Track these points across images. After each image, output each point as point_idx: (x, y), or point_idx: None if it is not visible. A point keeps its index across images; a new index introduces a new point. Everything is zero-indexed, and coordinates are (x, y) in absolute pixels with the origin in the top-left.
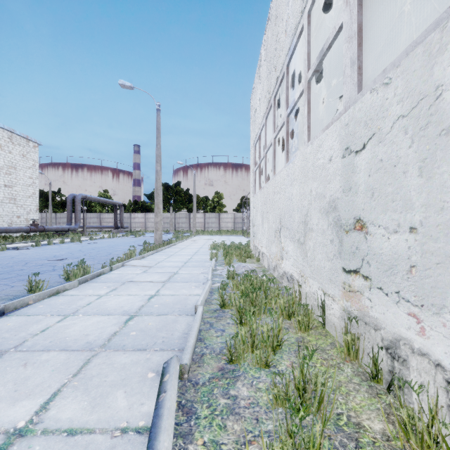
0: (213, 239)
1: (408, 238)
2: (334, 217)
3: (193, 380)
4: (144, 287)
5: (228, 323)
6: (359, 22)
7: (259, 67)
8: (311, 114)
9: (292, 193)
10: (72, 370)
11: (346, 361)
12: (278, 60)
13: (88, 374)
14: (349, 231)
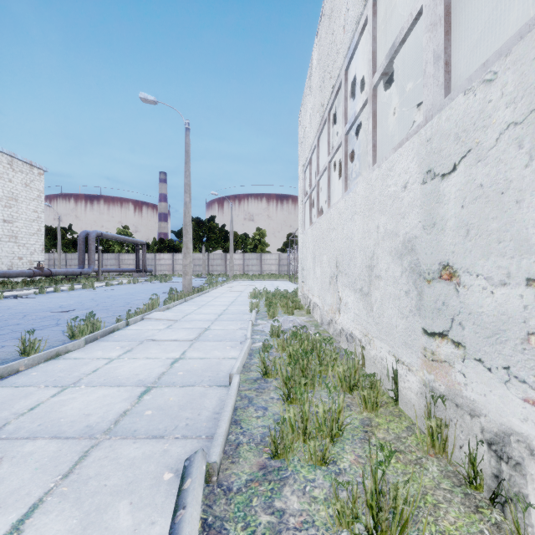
0: (254, 285)
1: (523, 294)
2: (410, 262)
3: (224, 485)
4: (167, 347)
5: (272, 397)
6: (446, 2)
7: (309, 76)
8: (377, 129)
9: (353, 230)
10: (62, 468)
11: (429, 455)
12: (333, 65)
13: (84, 474)
14: (433, 281)
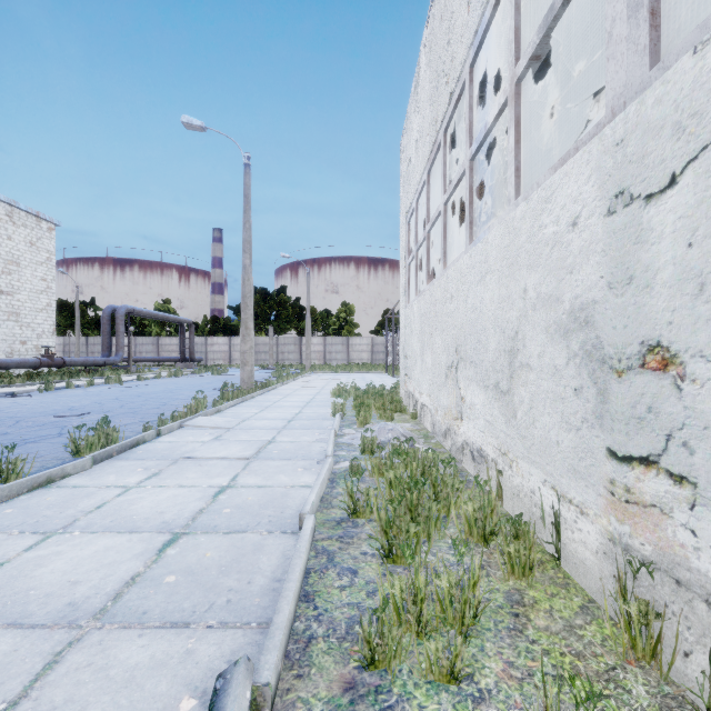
0: (338, 379)
1: None
2: (584, 342)
3: None
4: (211, 469)
5: (365, 552)
6: None
7: (415, 87)
8: (522, 144)
9: (483, 298)
10: (11, 687)
11: (627, 662)
12: (452, 62)
13: (45, 701)
14: (628, 372)
